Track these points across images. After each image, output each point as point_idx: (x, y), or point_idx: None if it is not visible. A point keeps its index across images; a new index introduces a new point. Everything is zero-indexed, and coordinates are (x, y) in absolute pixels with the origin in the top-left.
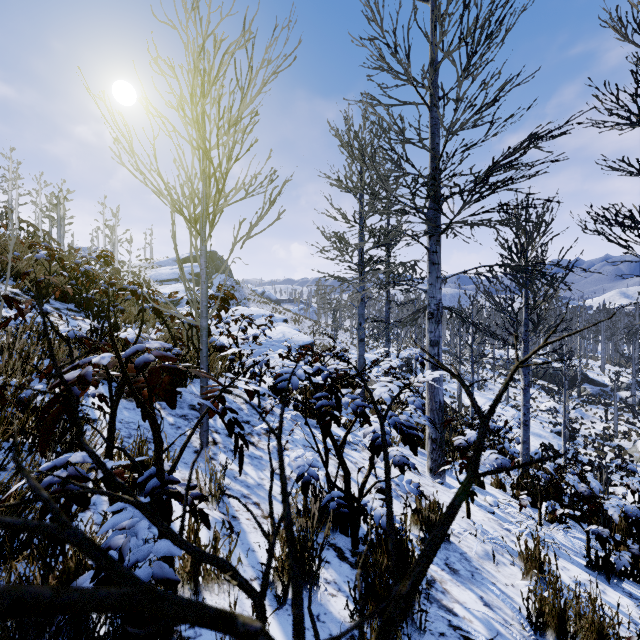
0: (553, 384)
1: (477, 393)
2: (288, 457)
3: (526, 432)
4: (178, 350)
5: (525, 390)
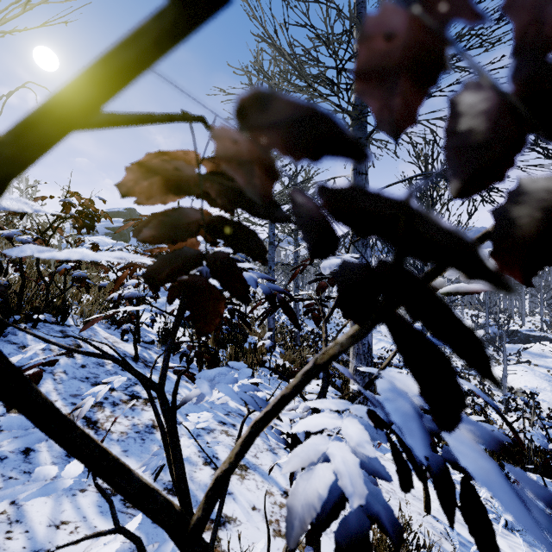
0: None
1: None
2: (153, 443)
3: None
4: (0, 280)
5: None
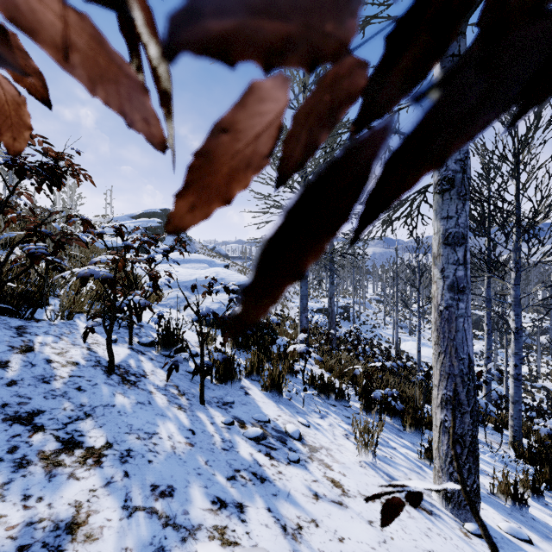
0: (476, 329)
1: (410, 338)
2: None
3: (518, 389)
4: None
5: (517, 334)
